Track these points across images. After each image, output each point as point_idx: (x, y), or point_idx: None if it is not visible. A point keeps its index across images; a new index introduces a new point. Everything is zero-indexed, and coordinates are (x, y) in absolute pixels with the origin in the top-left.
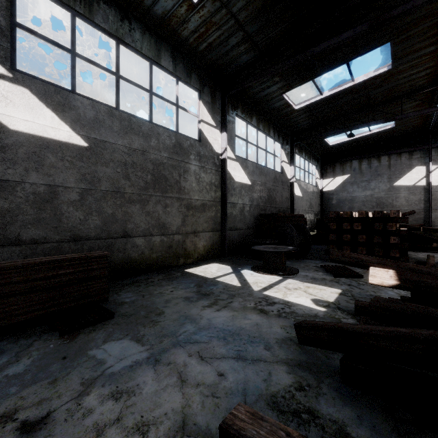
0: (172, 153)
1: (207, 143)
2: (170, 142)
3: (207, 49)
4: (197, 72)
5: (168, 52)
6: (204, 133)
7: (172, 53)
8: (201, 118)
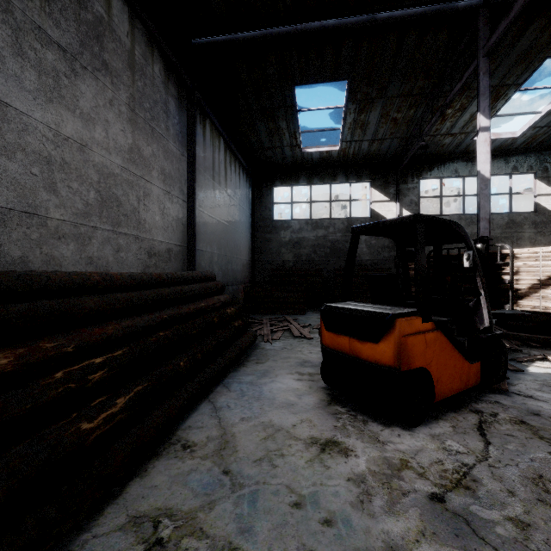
0: (505, 229)
1: (544, 211)
2: (503, 221)
3: (539, 144)
4: (532, 159)
5: (500, 162)
6: (540, 204)
7: (504, 161)
8: (537, 193)
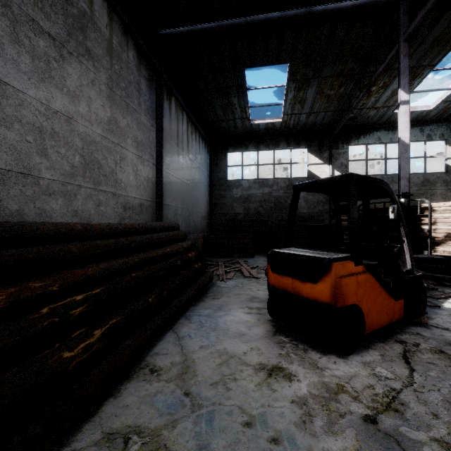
0: (420, 186)
1: None
2: (419, 180)
3: (449, 115)
4: (443, 128)
5: (417, 131)
6: (450, 165)
7: (420, 129)
8: (448, 157)
